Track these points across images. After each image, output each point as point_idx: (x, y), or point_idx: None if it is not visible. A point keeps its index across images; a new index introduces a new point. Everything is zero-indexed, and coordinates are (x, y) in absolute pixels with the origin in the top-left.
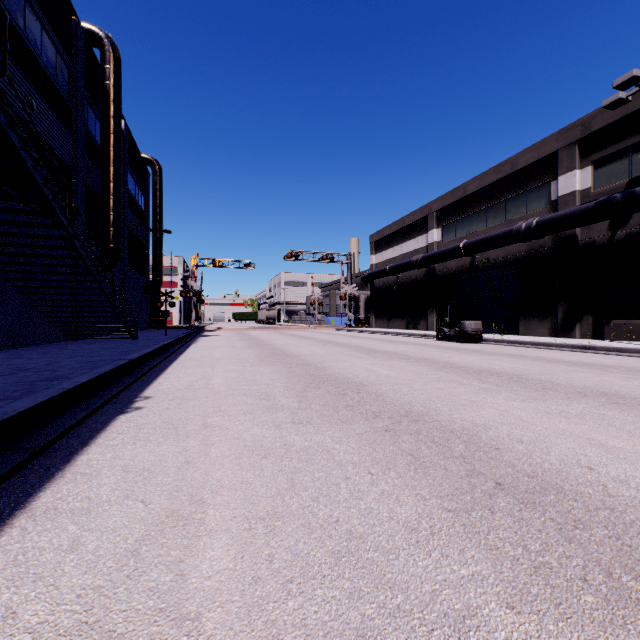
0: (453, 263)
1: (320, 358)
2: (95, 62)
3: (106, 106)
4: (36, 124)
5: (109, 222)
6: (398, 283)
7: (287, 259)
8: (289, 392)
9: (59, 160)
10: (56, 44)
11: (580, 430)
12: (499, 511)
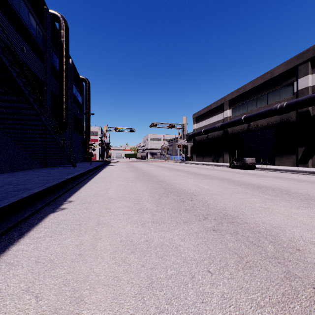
0: (238, 127)
1: (168, 178)
2: (56, 30)
3: (61, 51)
4: (25, 59)
5: (63, 108)
6: (208, 138)
7: (151, 127)
8: (151, 199)
9: (38, 78)
10: (36, 20)
11: None
12: None
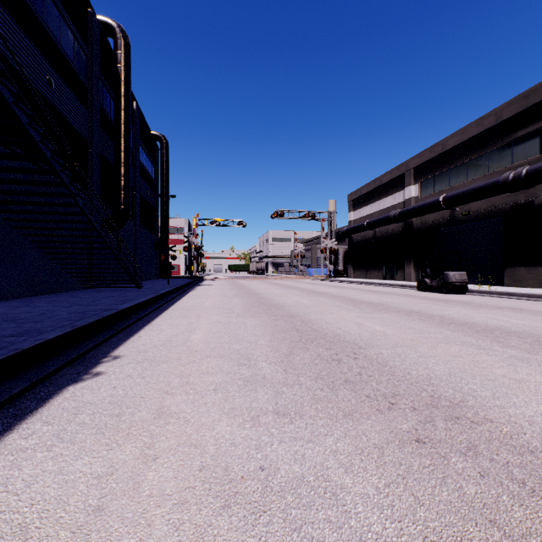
0: (431, 217)
1: (305, 309)
2: (110, 50)
3: (118, 86)
4: (55, 100)
5: (120, 186)
6: (375, 237)
7: (274, 217)
8: (273, 355)
9: (76, 132)
10: (74, 32)
11: None
12: None
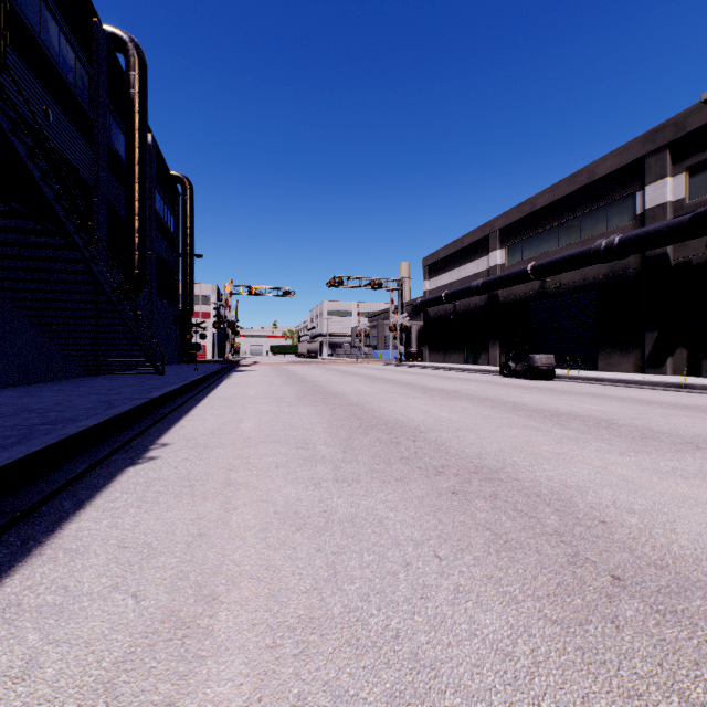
0: (519, 288)
1: (368, 397)
2: (119, 69)
3: (130, 117)
4: (53, 136)
5: (134, 245)
6: (455, 312)
7: (330, 286)
8: (331, 439)
9: (78, 177)
10: (75, 48)
11: (706, 496)
12: (627, 625)
